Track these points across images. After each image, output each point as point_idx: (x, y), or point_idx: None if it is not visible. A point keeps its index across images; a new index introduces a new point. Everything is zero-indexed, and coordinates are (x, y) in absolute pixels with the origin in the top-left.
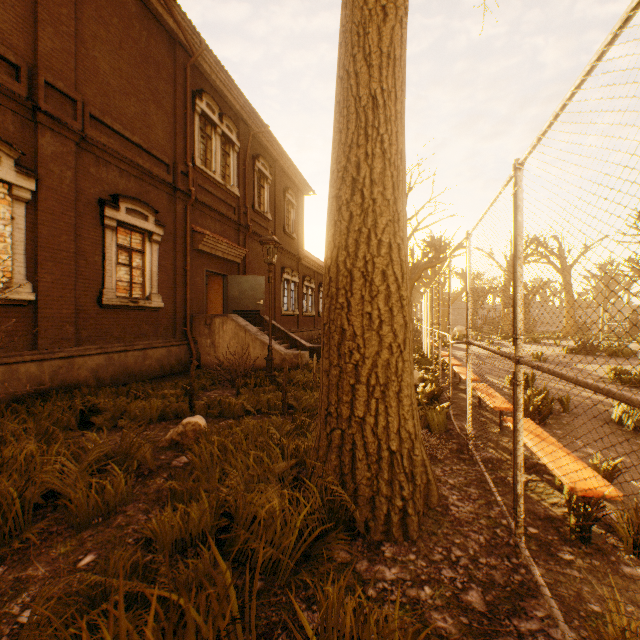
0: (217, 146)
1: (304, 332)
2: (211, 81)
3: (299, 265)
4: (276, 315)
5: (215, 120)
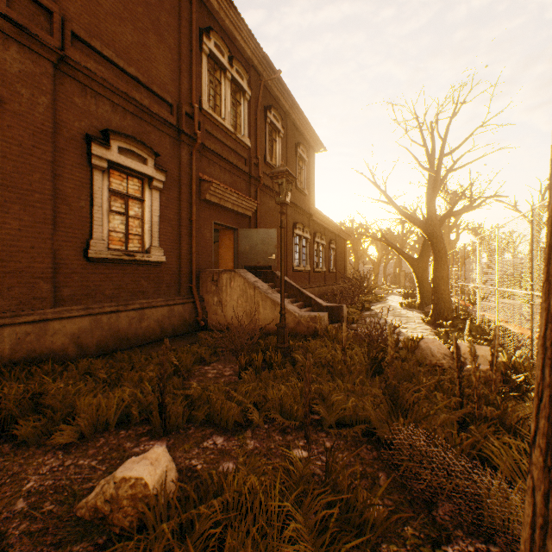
0: (226, 92)
1: (315, 288)
2: (220, 21)
3: (310, 221)
4: (288, 271)
5: (224, 63)
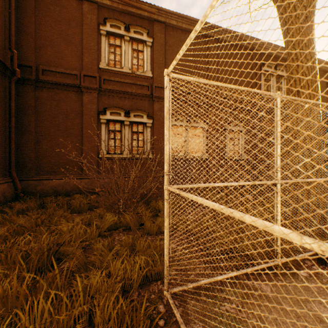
0: (273, 82)
1: None
2: (269, 54)
3: None
4: None
5: (271, 71)
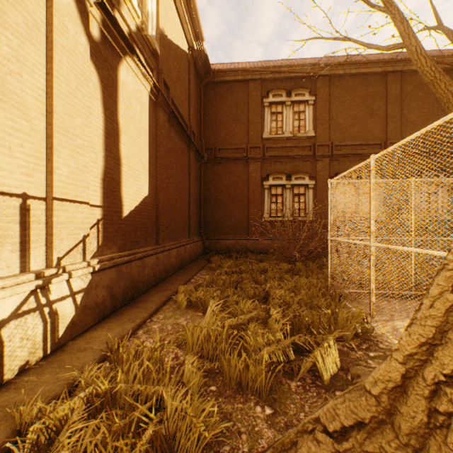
0: None
1: None
2: None
3: None
4: None
5: None
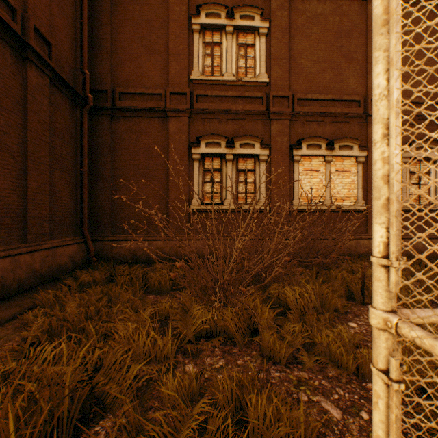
0: None
1: None
2: None
3: None
4: None
5: None
